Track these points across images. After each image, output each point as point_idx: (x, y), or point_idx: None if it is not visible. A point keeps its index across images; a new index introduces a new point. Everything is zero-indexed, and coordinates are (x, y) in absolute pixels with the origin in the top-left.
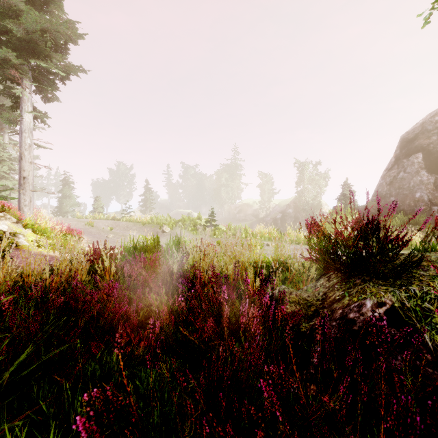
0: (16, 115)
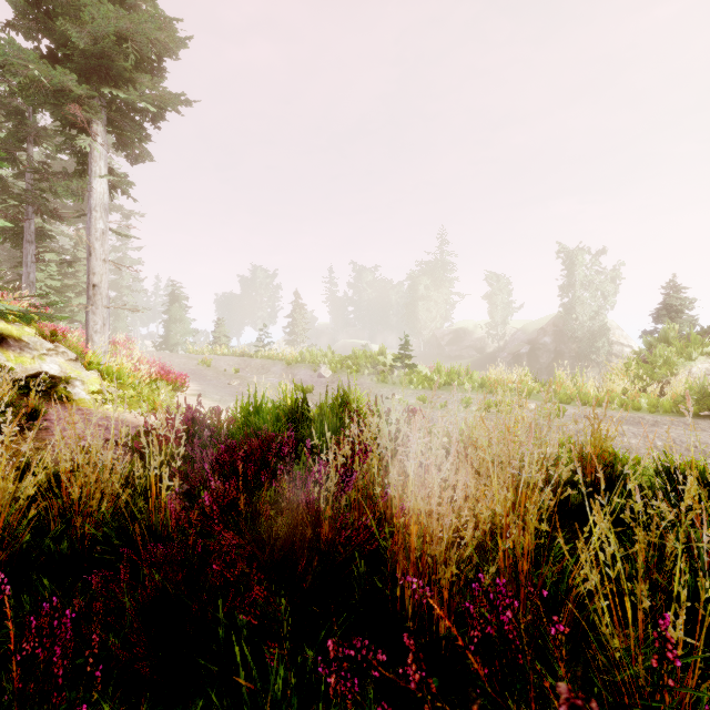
0: (81, 182)
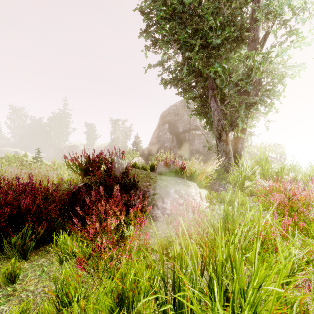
0: None
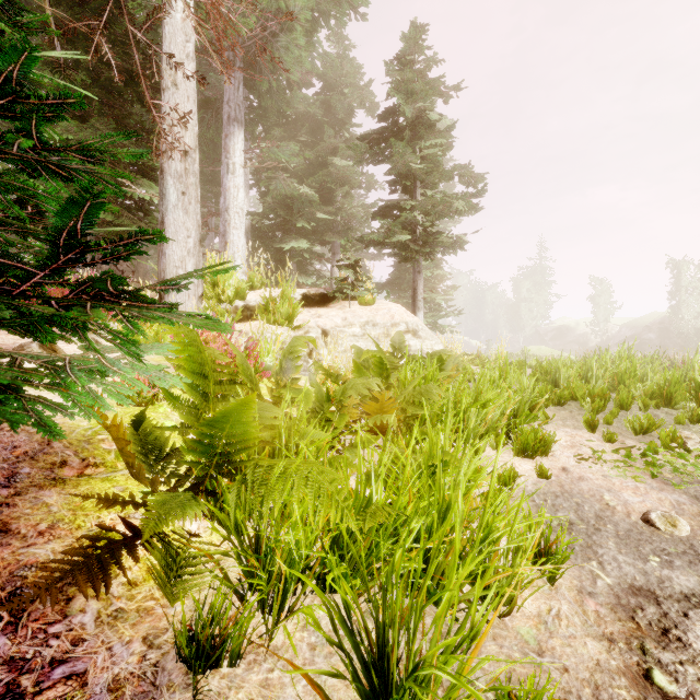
0: None
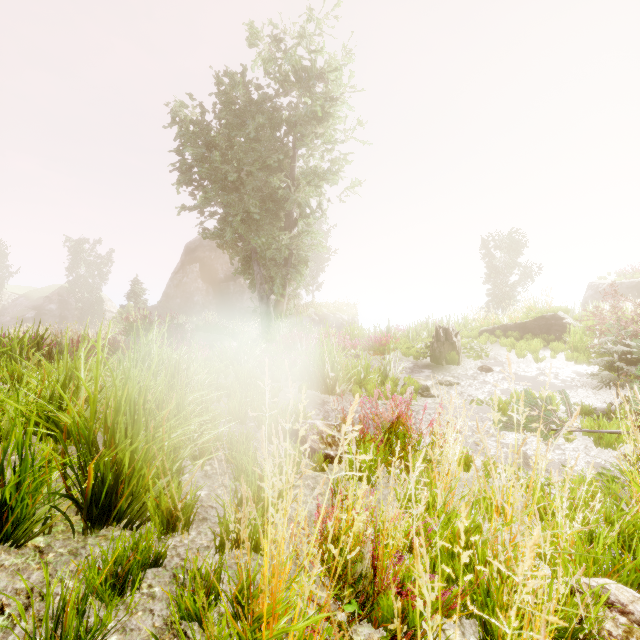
0: None
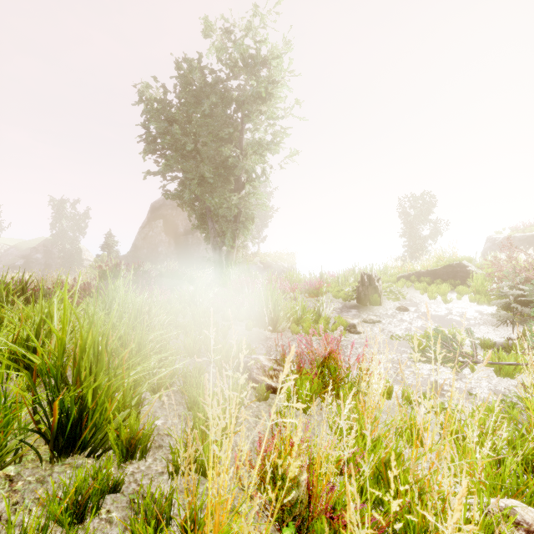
0: None
